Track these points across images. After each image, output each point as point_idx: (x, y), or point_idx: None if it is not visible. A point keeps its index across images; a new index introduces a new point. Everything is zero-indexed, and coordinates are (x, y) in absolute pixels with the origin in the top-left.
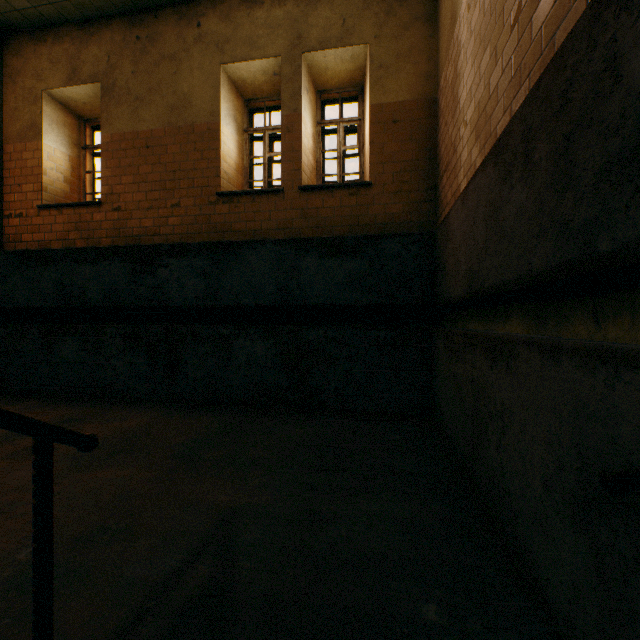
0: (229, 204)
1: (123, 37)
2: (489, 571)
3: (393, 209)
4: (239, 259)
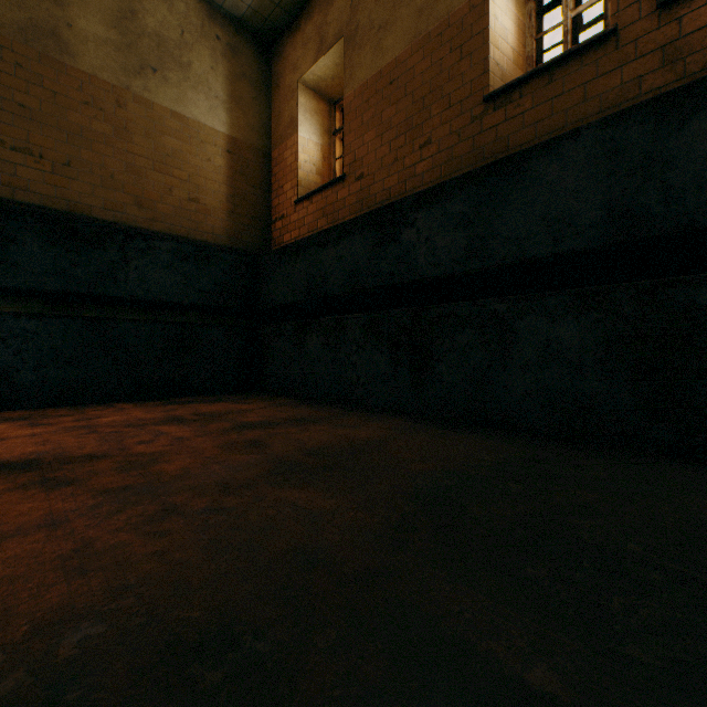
0: (503, 107)
1: None
2: None
3: None
4: (524, 180)
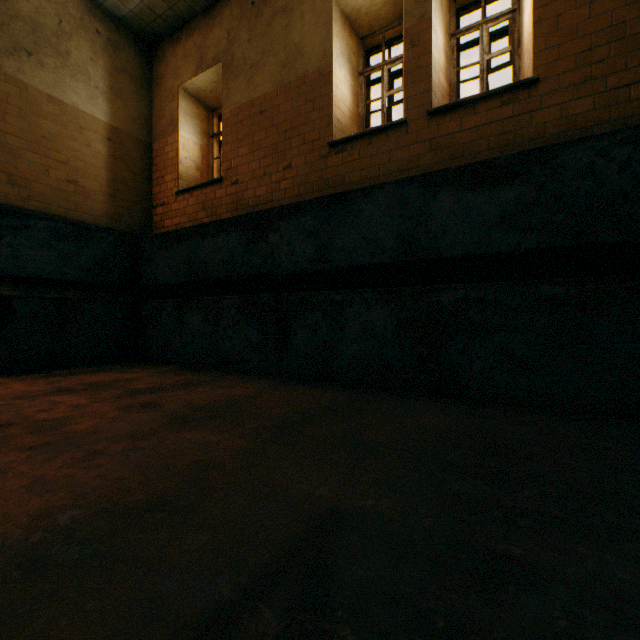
0: (341, 154)
1: (240, 9)
2: None
3: (575, 108)
4: (352, 211)
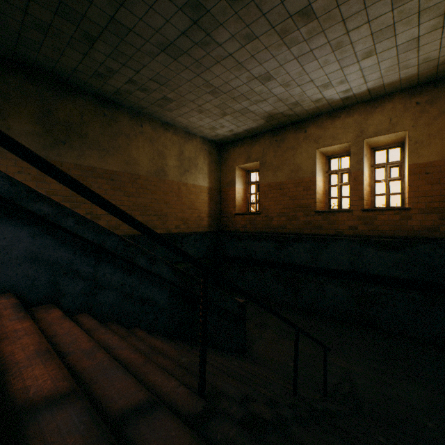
0: (321, 216)
1: (269, 141)
2: None
3: (425, 223)
4: (328, 246)
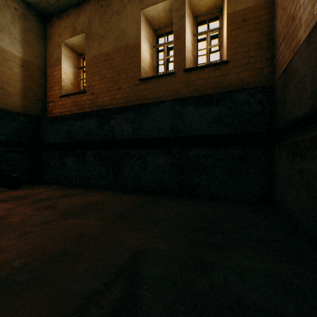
0: (145, 84)
1: (95, 8)
2: None
3: (243, 75)
4: (150, 112)
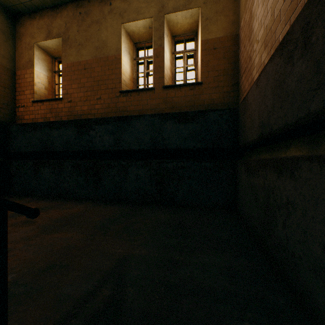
0: (126, 97)
1: (73, 13)
2: (281, 302)
3: (214, 96)
4: (131, 125)
